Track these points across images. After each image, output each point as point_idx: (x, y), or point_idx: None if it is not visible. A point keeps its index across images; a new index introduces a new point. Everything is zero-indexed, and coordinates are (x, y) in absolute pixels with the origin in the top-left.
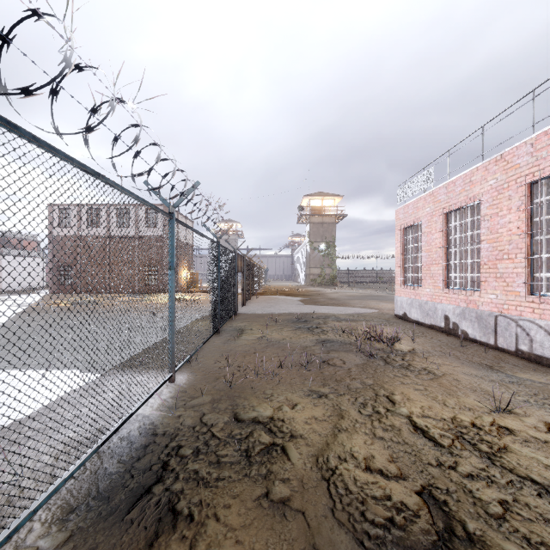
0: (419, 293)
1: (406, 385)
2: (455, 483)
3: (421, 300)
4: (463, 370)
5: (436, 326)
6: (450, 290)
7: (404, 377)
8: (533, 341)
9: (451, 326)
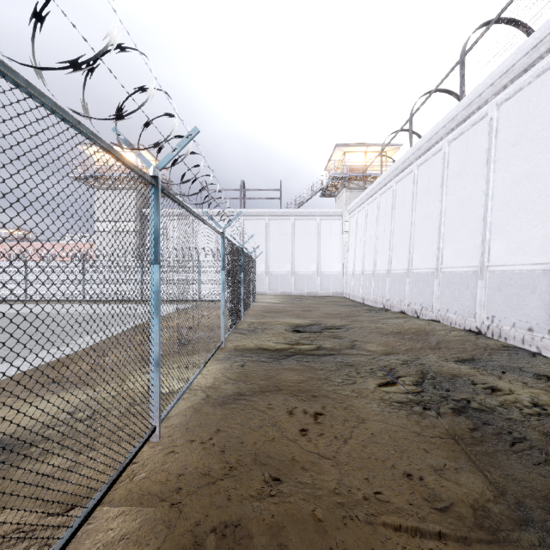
0: None
1: None
2: None
3: None
4: None
5: None
6: None
7: None
8: None
9: None
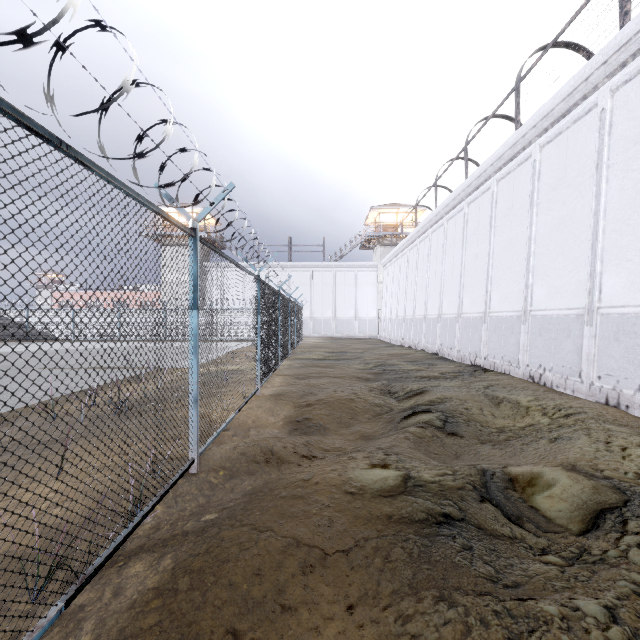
0: None
1: None
2: None
3: None
4: None
5: None
6: None
7: None
8: None
9: None
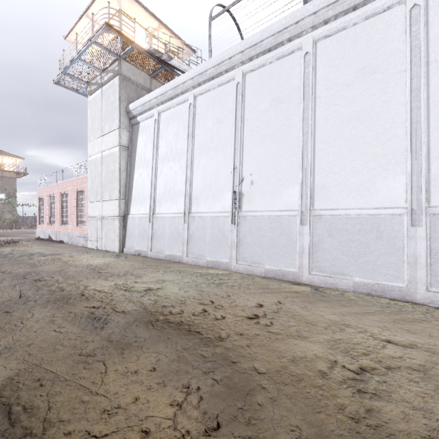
0: (44, 227)
1: (8, 248)
2: (1, 252)
3: (44, 229)
4: (33, 245)
5: (47, 239)
6: (50, 224)
7: (9, 247)
8: (61, 237)
9: (50, 237)
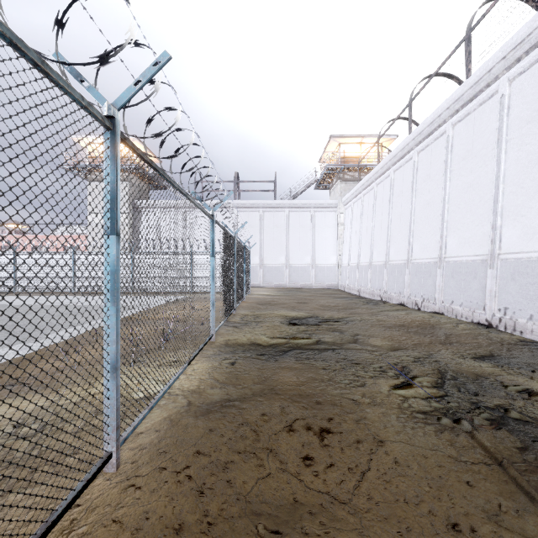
0: None
1: None
2: None
3: None
4: None
5: None
6: None
7: None
8: None
9: None
